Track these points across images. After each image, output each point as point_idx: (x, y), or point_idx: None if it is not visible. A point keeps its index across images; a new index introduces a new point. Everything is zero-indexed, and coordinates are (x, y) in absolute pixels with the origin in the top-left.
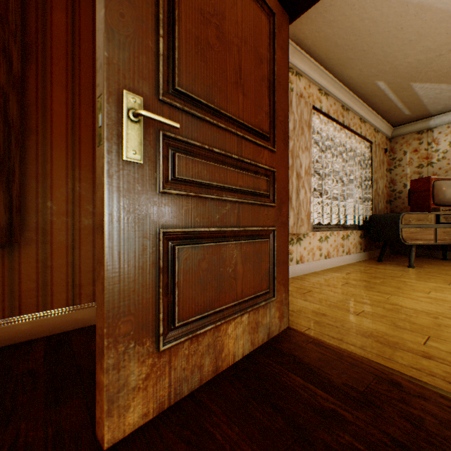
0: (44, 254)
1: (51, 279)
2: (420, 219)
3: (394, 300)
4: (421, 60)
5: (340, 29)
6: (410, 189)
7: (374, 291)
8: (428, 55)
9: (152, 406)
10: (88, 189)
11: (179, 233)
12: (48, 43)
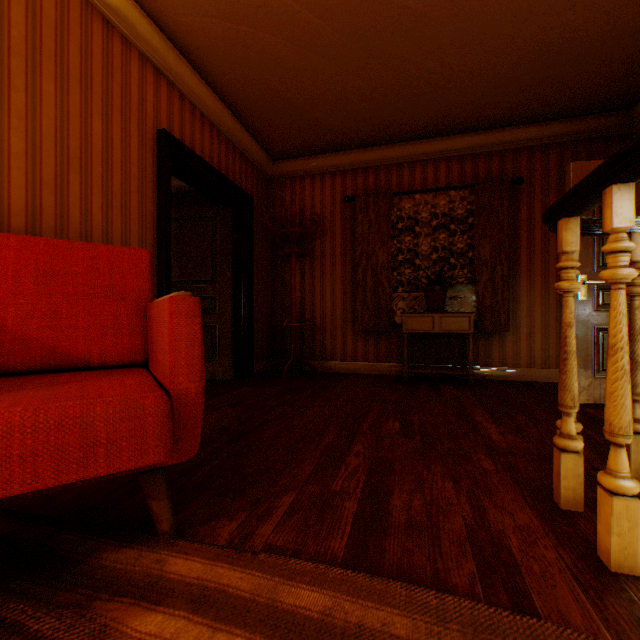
0: (515, 338)
1: (518, 351)
2: None
3: None
4: None
5: None
6: None
7: None
8: None
9: (590, 398)
10: (537, 302)
11: (604, 328)
12: (516, 228)
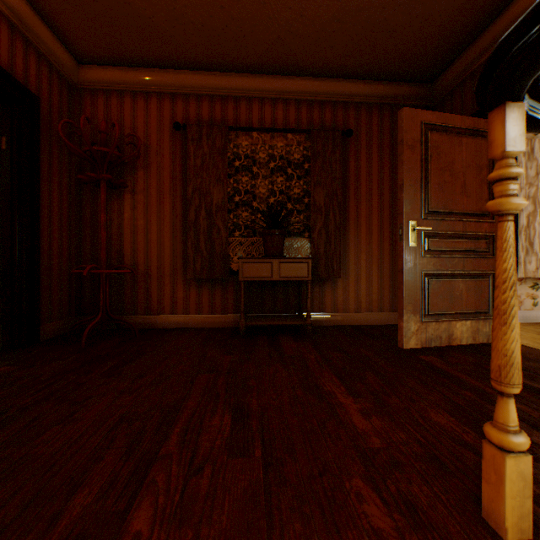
0: (345, 284)
1: (347, 297)
2: None
3: None
4: None
5: None
6: None
7: None
8: None
9: (418, 343)
10: (363, 250)
11: (429, 273)
12: (346, 179)
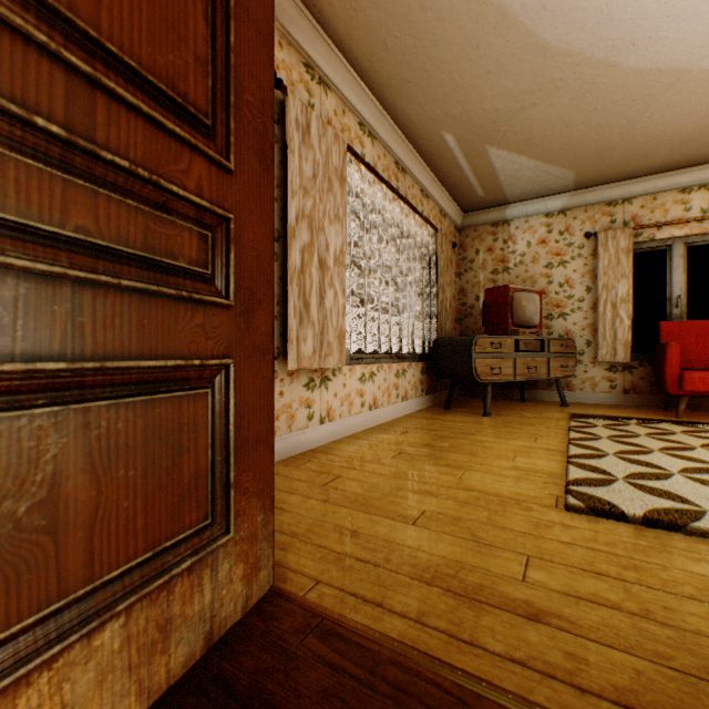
0: None
1: None
2: (497, 345)
3: (470, 480)
4: (500, 111)
5: (391, 16)
6: (485, 303)
7: (441, 464)
8: (509, 104)
9: None
10: None
11: None
12: None
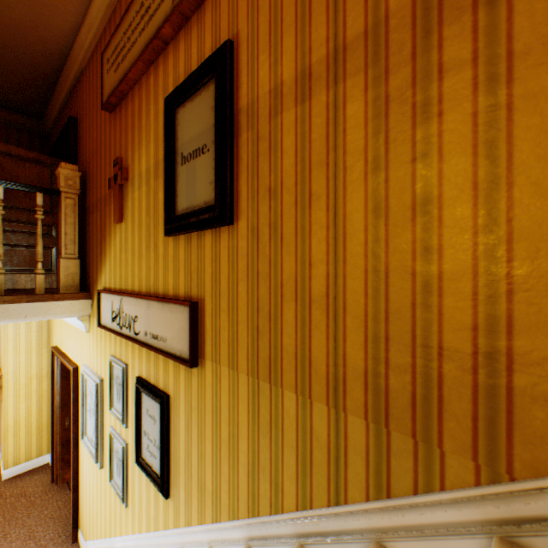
0: None
1: None
2: None
3: None
4: None
5: None
6: None
7: None
8: None
9: None
10: None
11: None
12: None
